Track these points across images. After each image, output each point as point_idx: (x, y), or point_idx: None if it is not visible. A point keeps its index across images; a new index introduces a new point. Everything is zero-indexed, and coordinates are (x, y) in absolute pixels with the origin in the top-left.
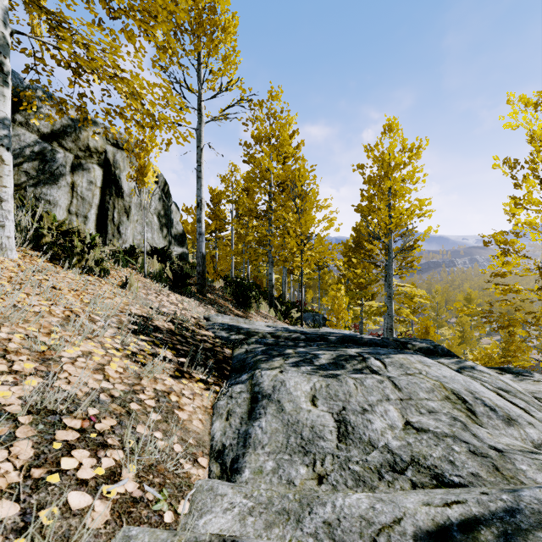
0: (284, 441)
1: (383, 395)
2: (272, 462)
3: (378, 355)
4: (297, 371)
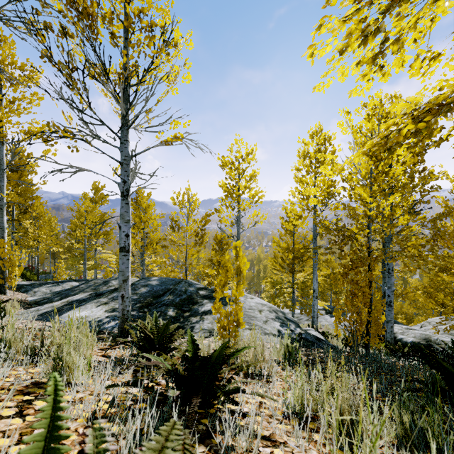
0: (42, 293)
1: (59, 287)
2: (41, 294)
3: (63, 283)
4: (43, 288)
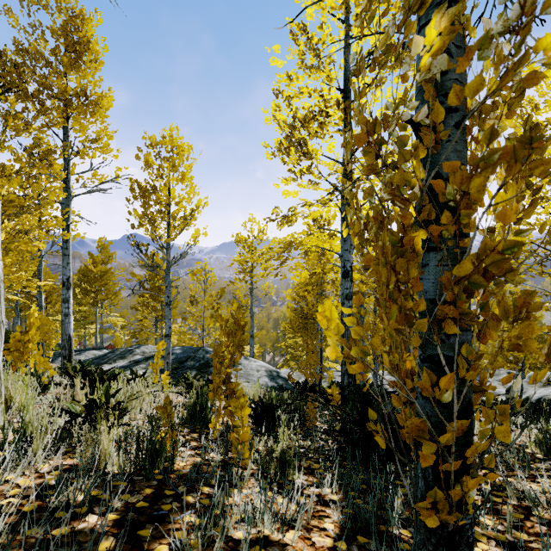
0: None
1: (83, 356)
2: None
3: (84, 352)
4: None
